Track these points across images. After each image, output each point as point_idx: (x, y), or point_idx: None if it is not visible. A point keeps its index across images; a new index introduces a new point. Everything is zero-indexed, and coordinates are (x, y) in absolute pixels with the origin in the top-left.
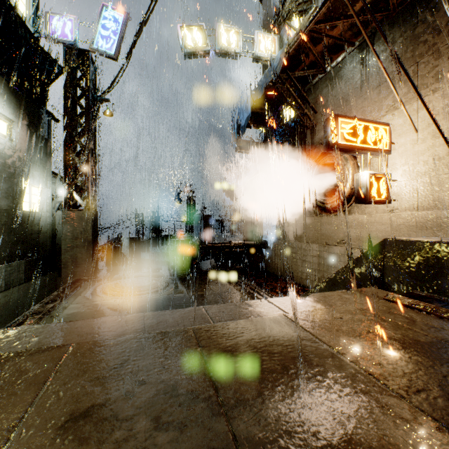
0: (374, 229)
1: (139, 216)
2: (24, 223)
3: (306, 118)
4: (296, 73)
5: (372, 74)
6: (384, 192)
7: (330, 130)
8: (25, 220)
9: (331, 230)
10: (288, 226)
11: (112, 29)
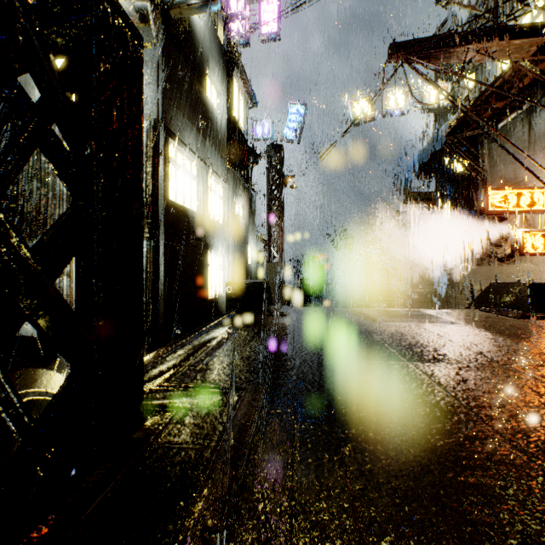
0: (539, 277)
1: (300, 264)
2: (248, 272)
3: (476, 172)
4: (464, 134)
5: (538, 137)
6: (541, 246)
7: (481, 201)
8: (248, 270)
9: (502, 278)
10: (460, 275)
11: (296, 120)
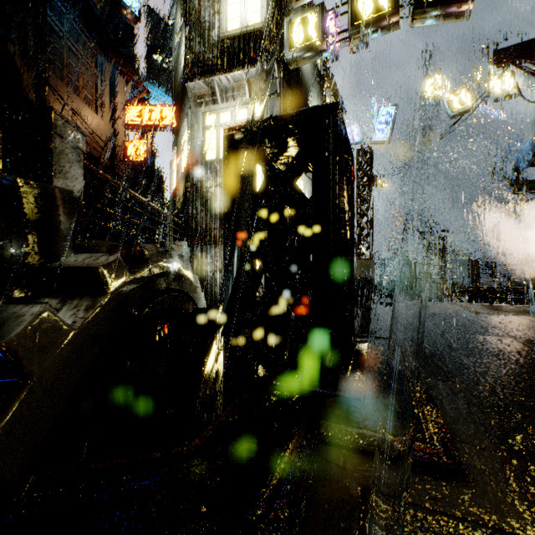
0: None
1: (385, 260)
2: None
3: None
4: None
5: None
6: None
7: None
8: None
9: None
10: None
11: (386, 122)
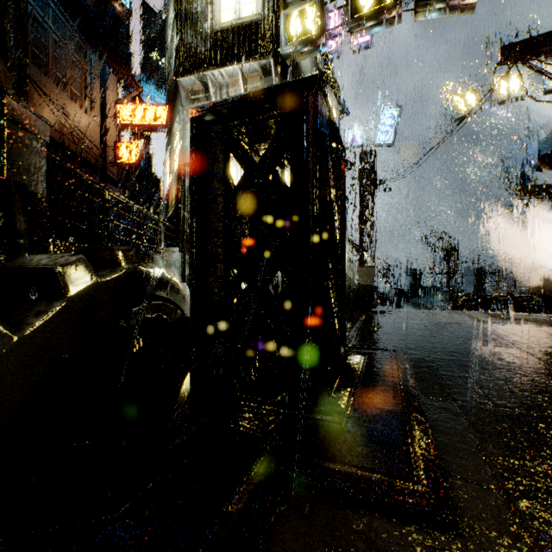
0: None
1: (390, 268)
2: None
3: None
4: None
5: None
6: None
7: None
8: None
9: None
10: None
11: (389, 124)
